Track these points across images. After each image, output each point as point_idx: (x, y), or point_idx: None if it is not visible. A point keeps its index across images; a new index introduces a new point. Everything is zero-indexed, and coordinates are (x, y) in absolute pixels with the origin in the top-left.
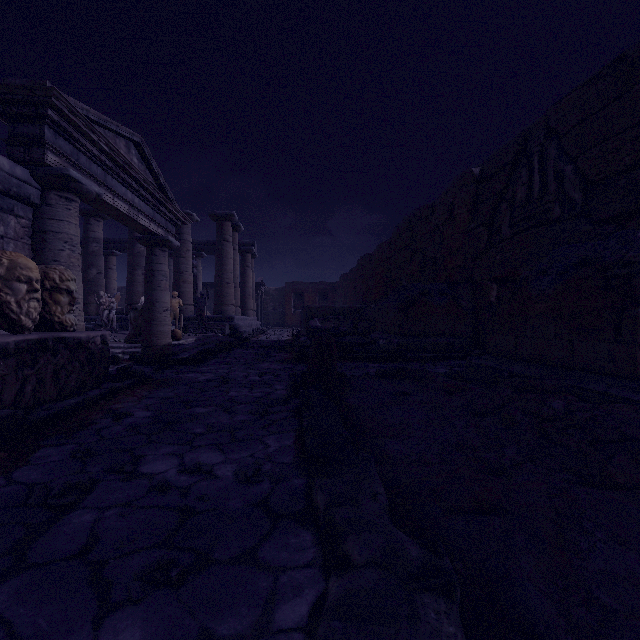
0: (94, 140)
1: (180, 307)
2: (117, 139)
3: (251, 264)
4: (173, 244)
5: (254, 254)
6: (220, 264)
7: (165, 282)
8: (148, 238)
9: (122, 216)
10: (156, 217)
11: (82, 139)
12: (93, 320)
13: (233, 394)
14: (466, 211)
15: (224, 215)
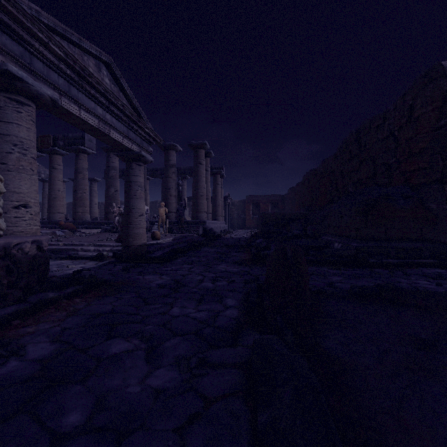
0: (45, 42)
1: (168, 214)
2: (85, 56)
3: (220, 182)
4: (146, 159)
5: (222, 175)
6: (196, 181)
7: (140, 191)
8: (125, 154)
9: (94, 130)
10: (130, 135)
11: (32, 41)
12: (112, 223)
13: (175, 312)
14: (433, 108)
15: (199, 144)
